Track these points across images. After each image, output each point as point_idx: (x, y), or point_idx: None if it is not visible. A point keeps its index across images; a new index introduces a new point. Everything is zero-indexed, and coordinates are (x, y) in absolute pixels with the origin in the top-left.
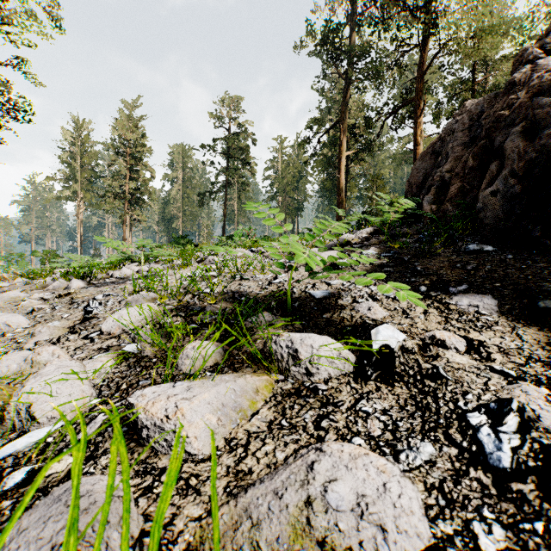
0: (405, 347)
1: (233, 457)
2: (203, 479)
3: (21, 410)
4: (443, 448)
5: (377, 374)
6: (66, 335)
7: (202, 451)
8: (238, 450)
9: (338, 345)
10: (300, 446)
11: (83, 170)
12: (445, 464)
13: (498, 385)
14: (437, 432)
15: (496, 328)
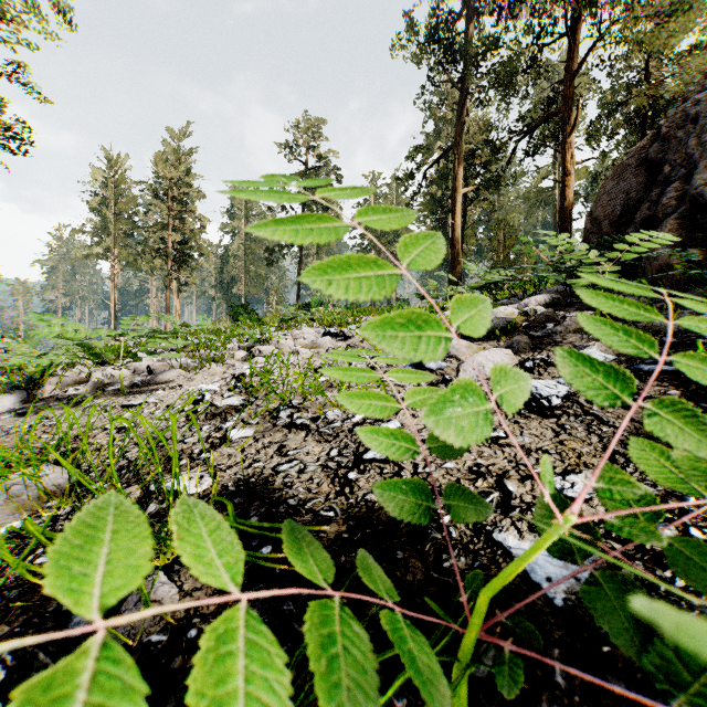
0: None
1: None
2: None
3: None
4: None
5: None
6: None
7: None
8: None
9: None
10: None
11: (119, 219)
12: None
13: None
14: None
15: None
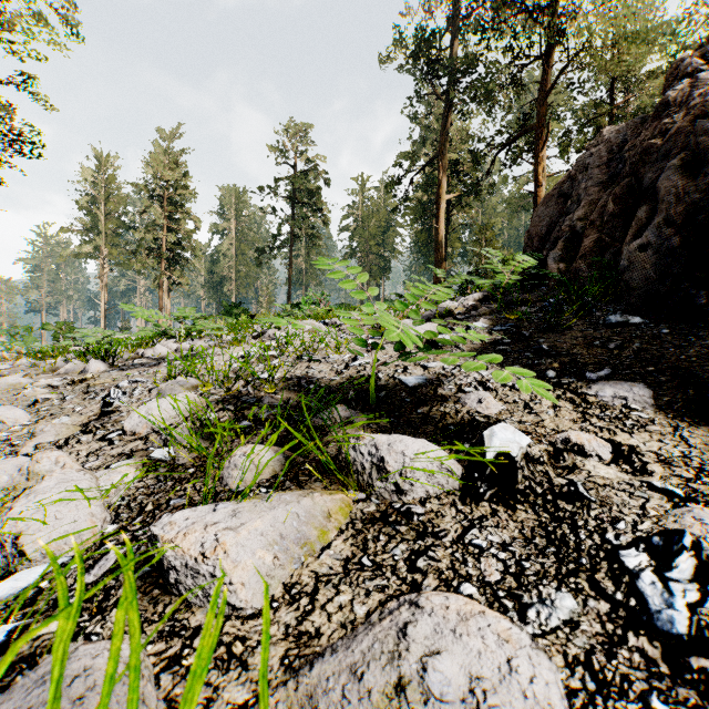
0: (531, 455)
1: (295, 612)
2: (252, 644)
3: (6, 542)
4: (589, 601)
5: (492, 493)
6: (77, 435)
7: (252, 603)
8: (302, 601)
9: (439, 452)
10: (388, 596)
11: (108, 218)
12: (592, 626)
13: (660, 509)
14: (579, 578)
15: (652, 428)
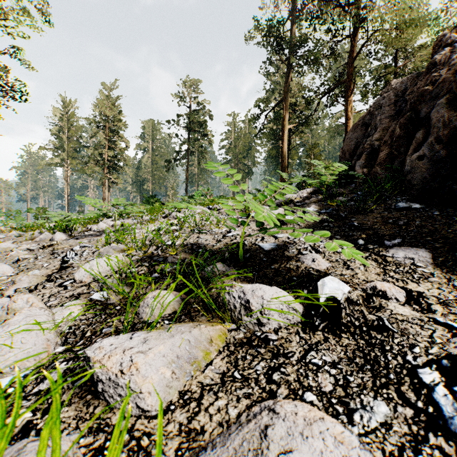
0: (351, 299)
1: (186, 413)
2: (155, 438)
3: None
4: (398, 407)
5: (324, 325)
6: (43, 283)
7: (155, 407)
8: (192, 405)
9: (287, 296)
10: (253, 401)
11: (70, 141)
12: (402, 427)
13: (443, 337)
14: (390, 389)
15: (432, 279)
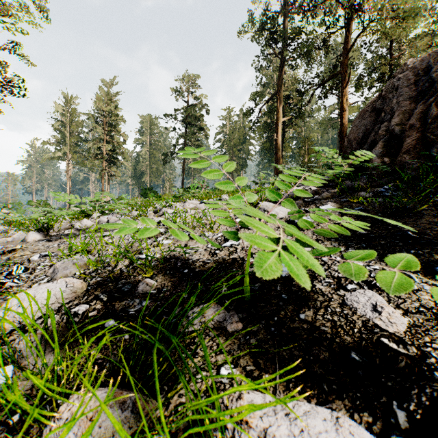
0: None
1: None
2: None
3: None
4: None
5: None
6: None
7: None
8: None
9: None
10: None
11: (72, 135)
12: None
13: None
14: None
15: None
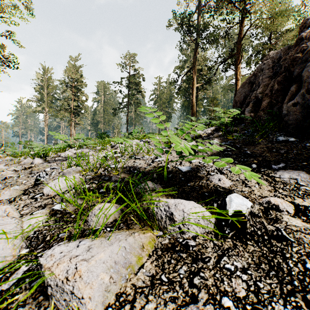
0: (253, 212)
1: None
2: None
3: None
4: None
5: (233, 233)
6: (20, 196)
7: None
8: (126, 307)
9: (202, 209)
10: (178, 305)
11: (48, 95)
12: None
13: None
14: (296, 297)
15: None
